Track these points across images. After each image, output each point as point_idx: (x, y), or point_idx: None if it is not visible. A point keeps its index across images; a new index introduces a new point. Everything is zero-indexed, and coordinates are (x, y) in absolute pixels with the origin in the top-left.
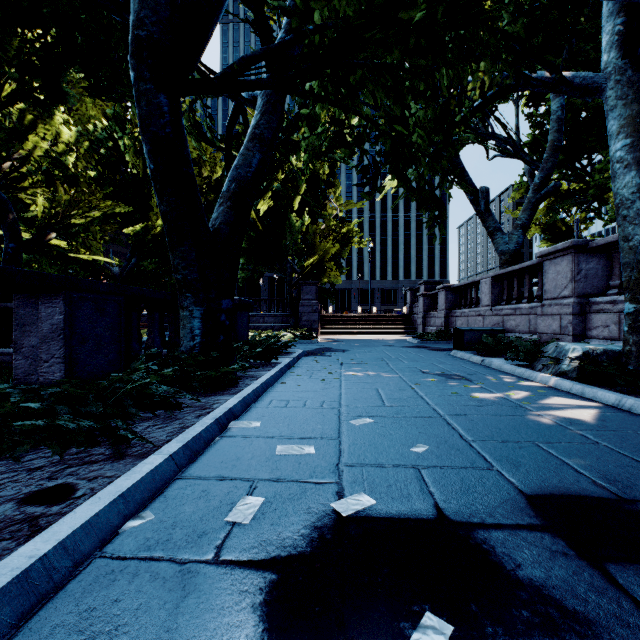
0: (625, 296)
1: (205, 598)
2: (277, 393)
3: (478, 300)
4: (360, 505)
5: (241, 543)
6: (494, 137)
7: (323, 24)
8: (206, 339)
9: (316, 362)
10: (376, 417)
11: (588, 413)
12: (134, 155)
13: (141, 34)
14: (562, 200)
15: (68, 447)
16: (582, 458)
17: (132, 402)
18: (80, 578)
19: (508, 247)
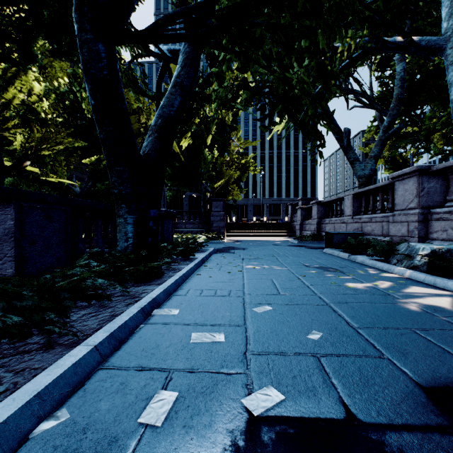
0: None
1: None
2: (193, 283)
3: (342, 211)
4: (269, 401)
5: None
6: (354, 92)
7: None
8: (137, 240)
9: (223, 257)
10: (274, 305)
11: (445, 301)
12: (88, 104)
13: None
14: (401, 140)
15: (0, 340)
16: None
17: (68, 295)
18: None
19: (364, 172)
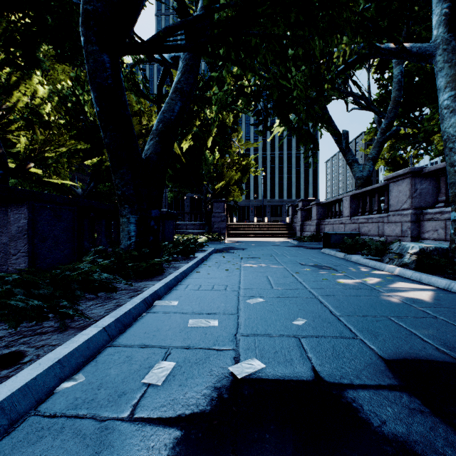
0: (451, 207)
1: (117, 454)
2: (192, 279)
3: (340, 212)
4: (252, 368)
5: (153, 402)
6: (352, 95)
7: (227, 3)
8: (139, 239)
9: (223, 257)
10: (266, 297)
11: (426, 294)
12: (91, 107)
13: (89, 8)
14: (400, 141)
15: (22, 321)
16: (426, 329)
17: (78, 286)
18: (13, 435)
19: (362, 174)
